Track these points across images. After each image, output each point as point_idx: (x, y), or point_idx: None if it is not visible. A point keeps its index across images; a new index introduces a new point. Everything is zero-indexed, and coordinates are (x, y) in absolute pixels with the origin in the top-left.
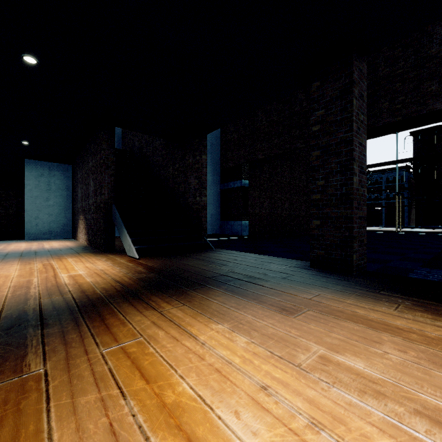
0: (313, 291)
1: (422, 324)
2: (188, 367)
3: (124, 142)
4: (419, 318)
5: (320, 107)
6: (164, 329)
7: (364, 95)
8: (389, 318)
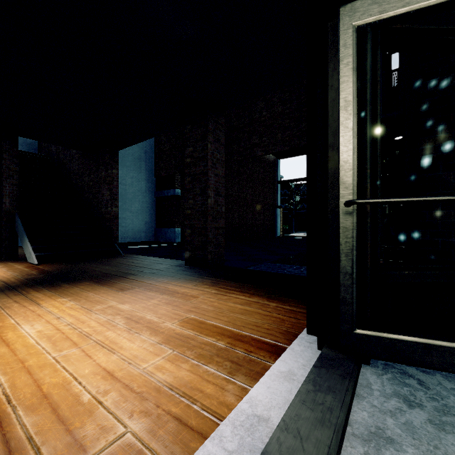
0: (159, 279)
1: (194, 290)
2: (21, 315)
3: (41, 145)
4: (199, 288)
5: (190, 145)
6: (20, 303)
7: (221, 139)
8: (182, 289)
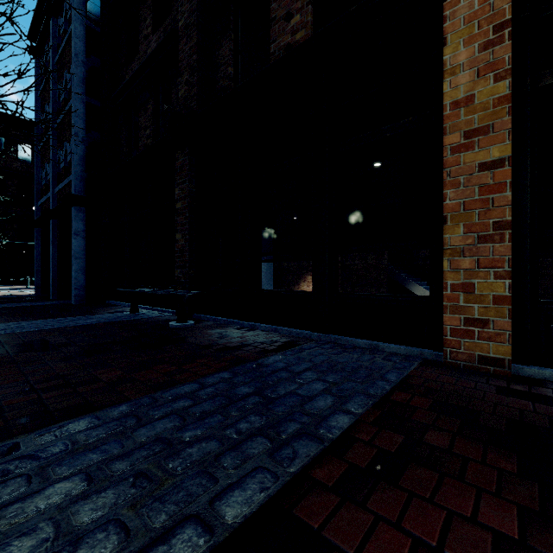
0: None
1: None
2: None
3: None
4: None
5: None
6: None
7: None
8: None
